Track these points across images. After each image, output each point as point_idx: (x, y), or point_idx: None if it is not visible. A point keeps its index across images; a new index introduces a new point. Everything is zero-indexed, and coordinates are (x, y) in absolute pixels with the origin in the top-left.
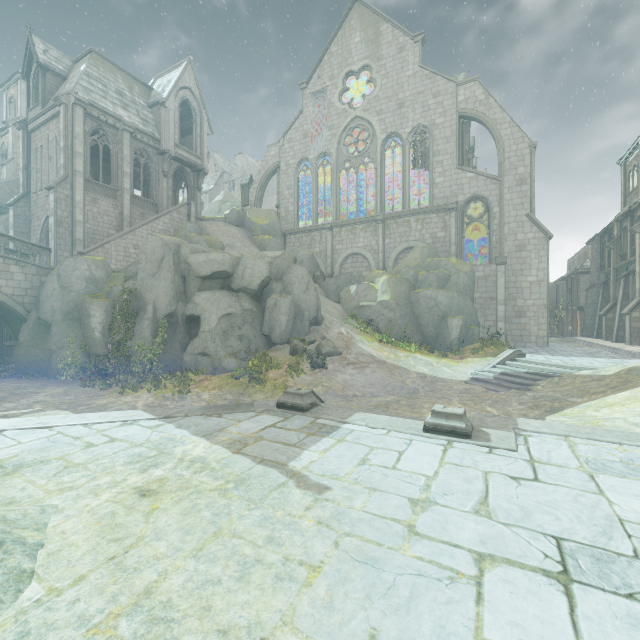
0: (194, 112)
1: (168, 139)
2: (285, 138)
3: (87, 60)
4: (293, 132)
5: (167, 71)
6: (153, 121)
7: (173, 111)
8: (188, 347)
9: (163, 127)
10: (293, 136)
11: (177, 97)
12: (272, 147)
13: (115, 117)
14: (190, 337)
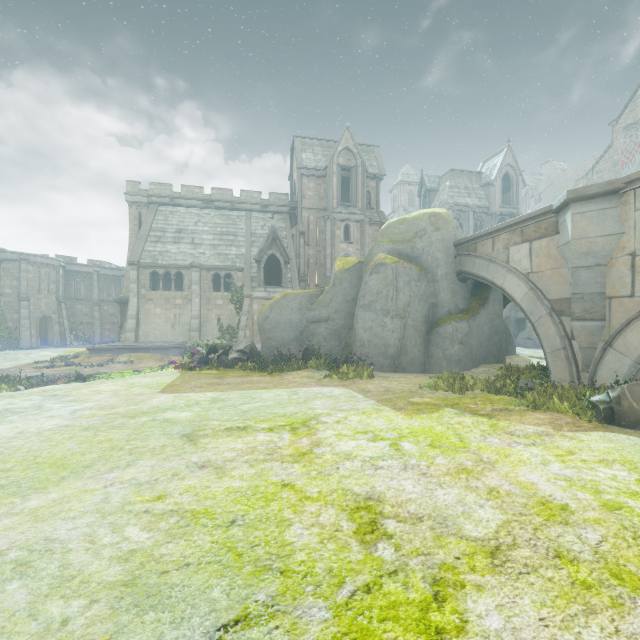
0: (511, 178)
1: (494, 205)
2: (593, 170)
3: (449, 178)
4: (602, 164)
5: (491, 156)
6: (484, 195)
7: (498, 186)
8: (519, 335)
9: (491, 199)
10: (602, 167)
11: (500, 175)
12: (580, 180)
13: (465, 205)
14: (518, 330)
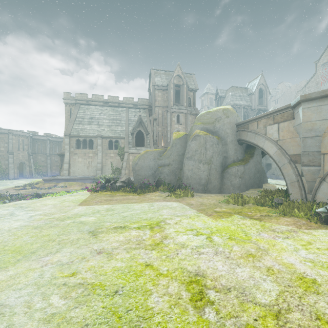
0: (263, 91)
1: (254, 105)
2: (306, 87)
3: (231, 91)
4: (310, 83)
5: (253, 79)
6: (249, 100)
7: (256, 95)
8: (267, 172)
9: (253, 101)
10: (310, 85)
11: (257, 89)
12: (299, 92)
13: (239, 105)
14: (267, 169)
